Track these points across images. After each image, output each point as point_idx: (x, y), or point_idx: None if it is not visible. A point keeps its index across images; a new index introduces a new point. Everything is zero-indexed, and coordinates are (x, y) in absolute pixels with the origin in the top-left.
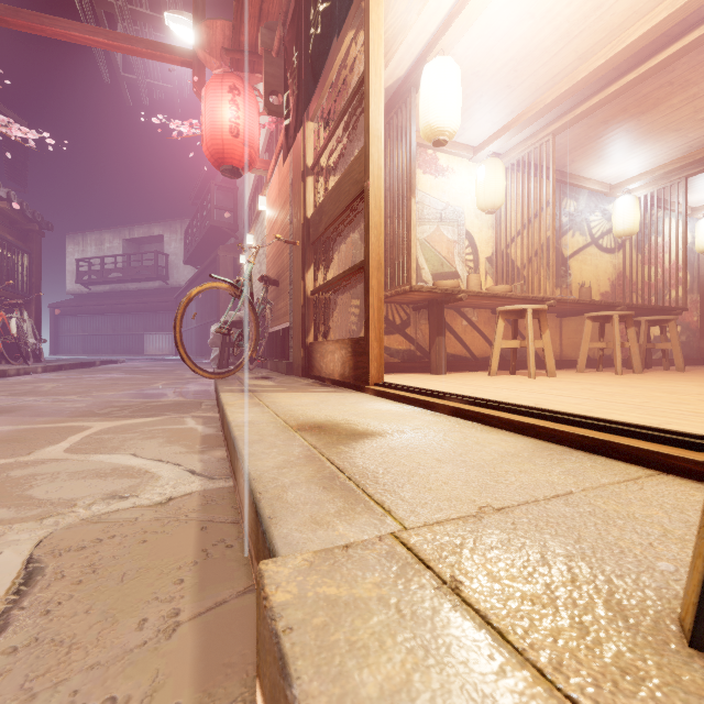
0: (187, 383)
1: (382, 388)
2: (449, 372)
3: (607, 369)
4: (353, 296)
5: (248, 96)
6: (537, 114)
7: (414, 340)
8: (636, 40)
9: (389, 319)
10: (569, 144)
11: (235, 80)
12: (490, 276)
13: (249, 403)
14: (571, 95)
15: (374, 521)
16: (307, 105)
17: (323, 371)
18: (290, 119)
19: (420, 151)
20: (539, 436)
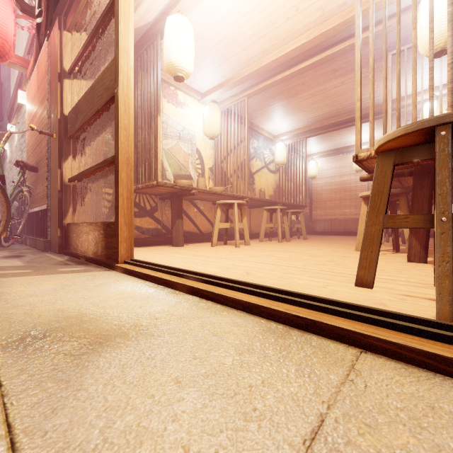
0: None
1: (130, 266)
2: (185, 243)
3: (273, 238)
4: (110, 186)
5: None
6: (239, 81)
7: (160, 221)
8: (291, 51)
9: (141, 205)
10: (255, 106)
11: None
12: (211, 180)
13: None
14: (258, 74)
15: None
16: (56, 4)
17: (79, 249)
18: (42, 18)
19: (165, 85)
20: (262, 314)
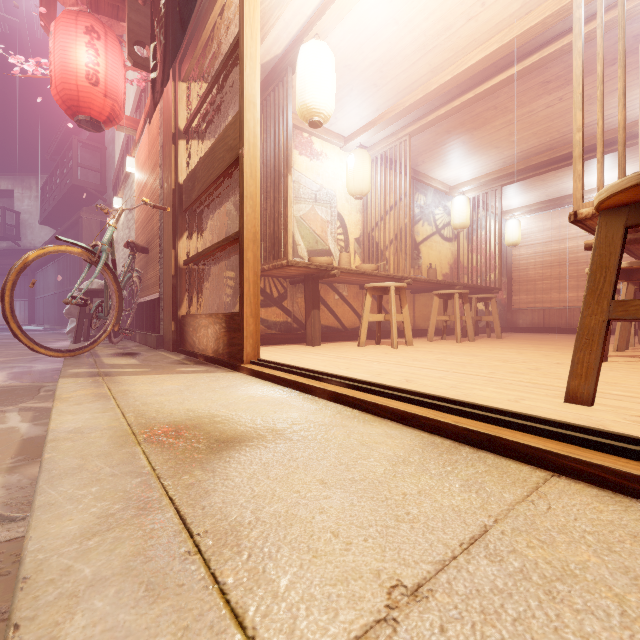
0: (32, 360)
1: (258, 367)
2: (323, 342)
3: (448, 336)
4: (230, 268)
5: (110, 43)
6: (398, 115)
7: (290, 312)
8: (475, 64)
9: (267, 292)
10: (421, 147)
11: (94, 22)
12: (358, 255)
13: (91, 394)
14: (425, 102)
15: None
16: (175, 56)
17: (196, 346)
18: (158, 72)
19: (297, 133)
20: (423, 427)
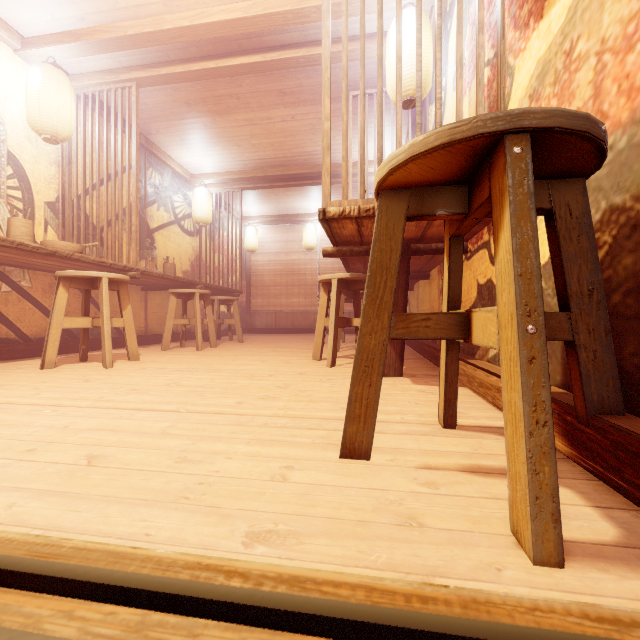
0: None
1: None
2: None
3: (189, 342)
4: None
5: None
6: (117, 42)
7: None
8: (218, 23)
9: None
10: (154, 109)
11: None
12: (53, 228)
13: None
14: (156, 43)
15: None
16: None
17: None
18: None
19: None
20: None
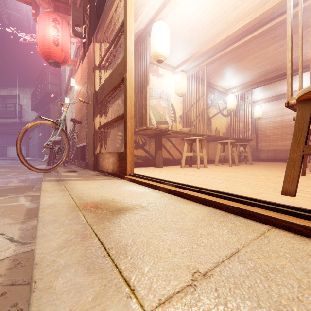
0: (28, 174)
1: (133, 177)
2: (163, 166)
3: (225, 163)
4: (119, 130)
5: (64, 25)
6: (200, 55)
7: (148, 151)
8: (238, 29)
9: (137, 142)
10: (211, 70)
11: (56, 16)
12: (180, 124)
13: (57, 189)
14: (213, 49)
15: (121, 307)
16: (94, 31)
17: (104, 167)
18: (86, 39)
19: (151, 65)
20: (211, 205)
